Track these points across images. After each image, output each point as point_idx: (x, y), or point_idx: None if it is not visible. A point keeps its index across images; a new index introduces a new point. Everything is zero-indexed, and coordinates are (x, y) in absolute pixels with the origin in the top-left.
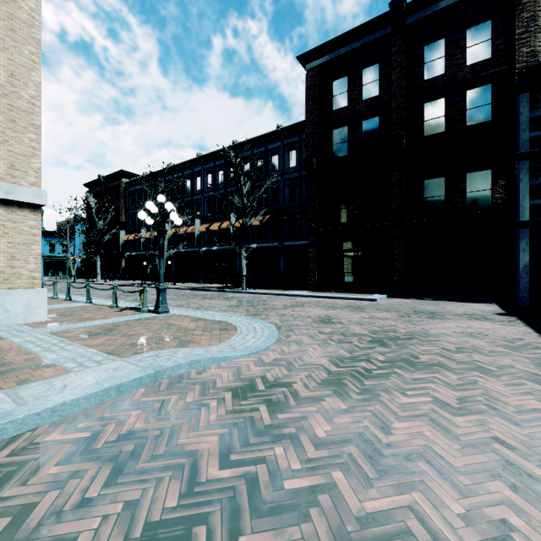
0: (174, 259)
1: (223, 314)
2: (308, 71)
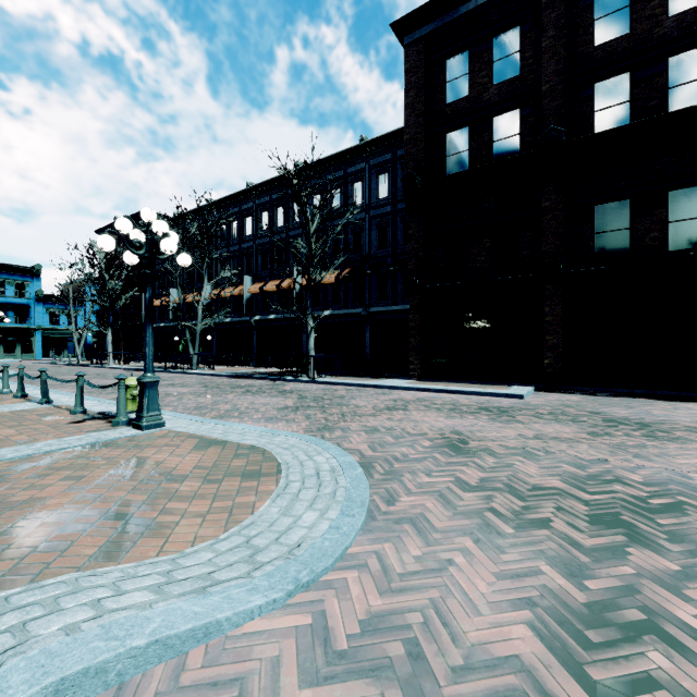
0: (216, 333)
1: (263, 430)
2: (409, 46)
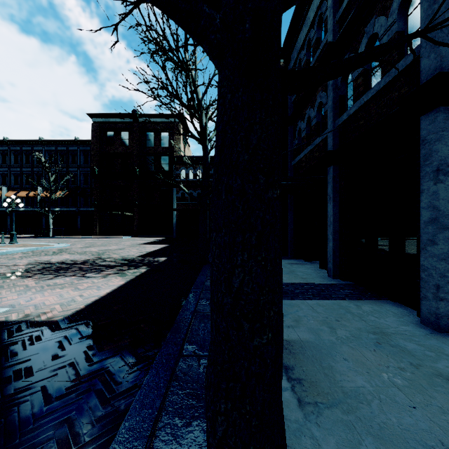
0: None
1: (46, 243)
2: (94, 122)
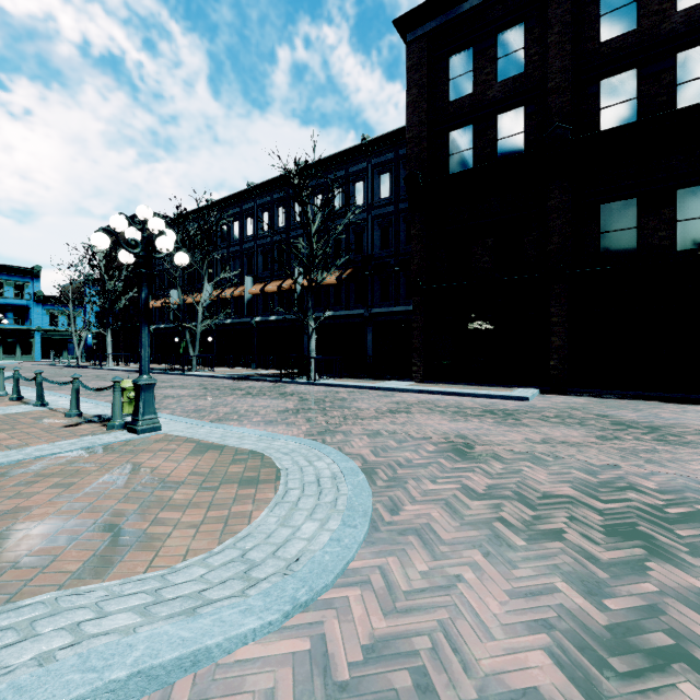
0: (216, 335)
1: (263, 434)
2: (411, 43)
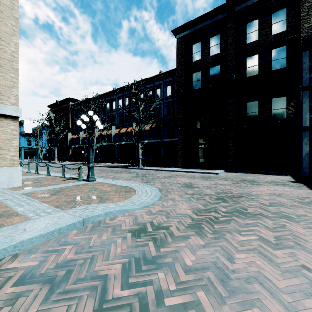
0: (100, 149)
1: (127, 182)
2: (178, 39)
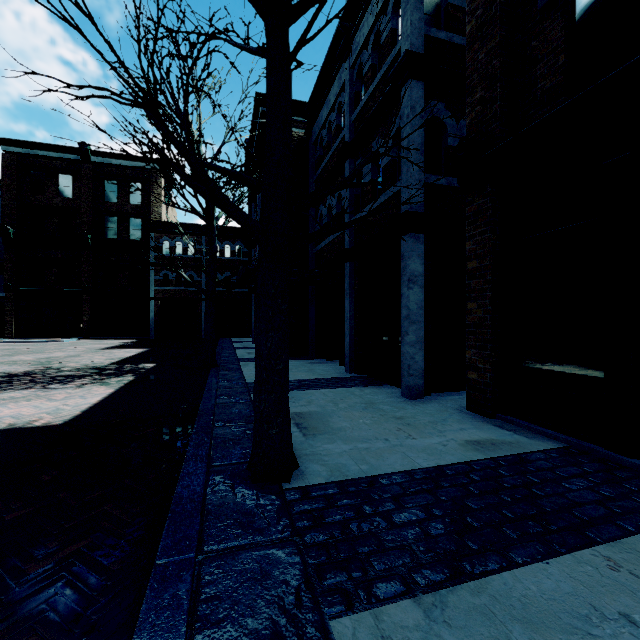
0: None
1: None
2: (5, 151)
